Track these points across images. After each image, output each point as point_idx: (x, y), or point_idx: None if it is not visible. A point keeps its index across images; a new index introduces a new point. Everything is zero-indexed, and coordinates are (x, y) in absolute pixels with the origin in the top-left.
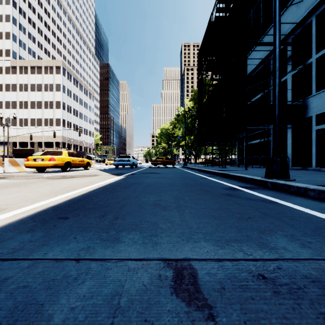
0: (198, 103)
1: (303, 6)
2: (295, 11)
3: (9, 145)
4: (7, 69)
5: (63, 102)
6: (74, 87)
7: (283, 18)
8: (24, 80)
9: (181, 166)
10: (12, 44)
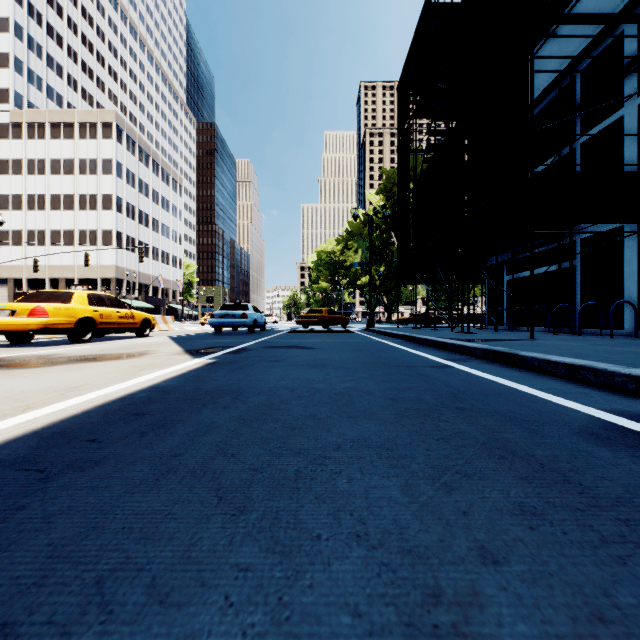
0: (398, 191)
1: None
2: None
3: (8, 285)
4: (3, 130)
5: (117, 196)
6: (142, 167)
7: None
8: (37, 152)
9: (360, 329)
10: (14, 79)
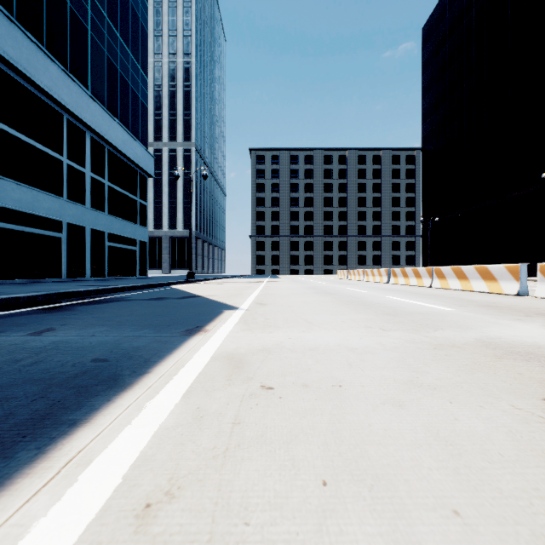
0: None
1: None
2: None
3: None
4: None
5: None
6: None
7: None
8: None
9: None
10: None
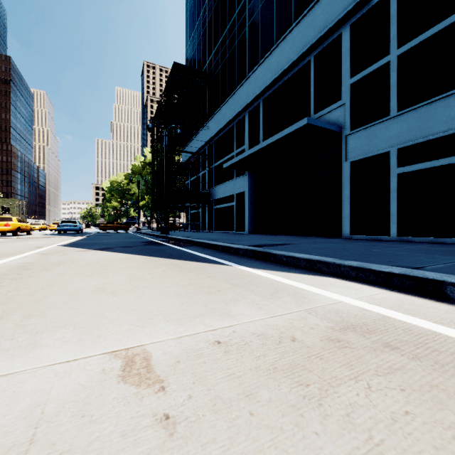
0: (152, 170)
1: (209, 132)
2: (207, 132)
3: None
4: None
5: None
6: None
7: (203, 131)
8: None
9: (134, 232)
10: None
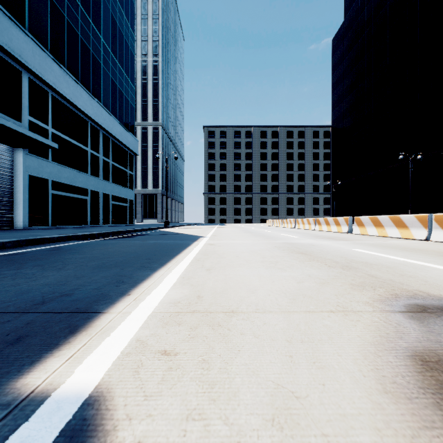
0: None
1: None
2: None
3: None
4: None
5: None
6: None
7: None
8: None
9: None
10: None
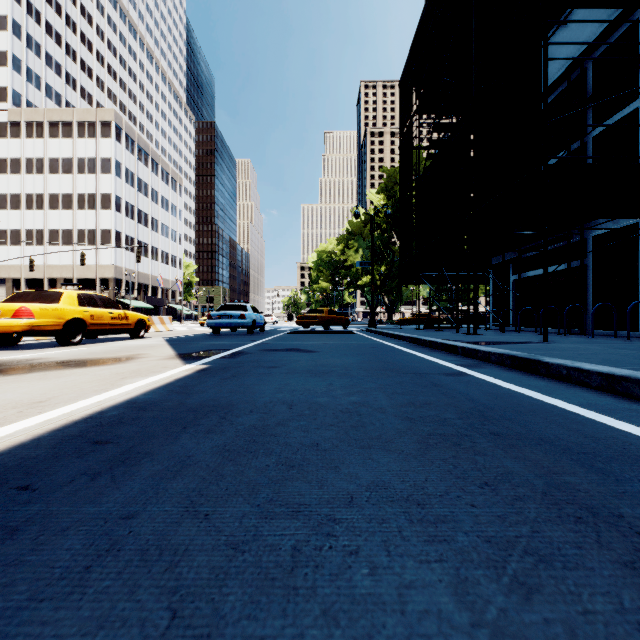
0: (400, 189)
1: None
2: None
3: (6, 285)
4: (1, 128)
5: (116, 195)
6: (141, 166)
7: None
8: (35, 151)
9: (362, 329)
10: (12, 77)
